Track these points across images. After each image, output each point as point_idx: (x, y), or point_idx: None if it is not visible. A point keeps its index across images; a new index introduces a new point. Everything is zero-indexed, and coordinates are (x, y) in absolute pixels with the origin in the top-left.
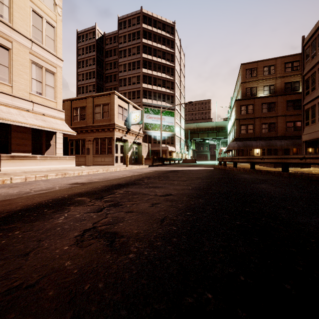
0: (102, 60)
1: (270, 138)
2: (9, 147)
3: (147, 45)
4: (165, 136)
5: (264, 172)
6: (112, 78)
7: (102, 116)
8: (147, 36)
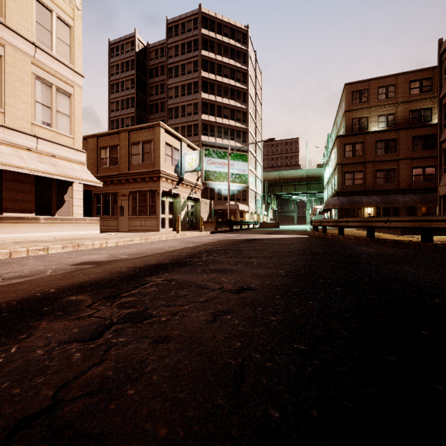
0: (145, 82)
1: (389, 192)
2: None
3: (208, 59)
4: (234, 189)
5: (390, 242)
6: (158, 107)
7: (142, 160)
8: (209, 46)
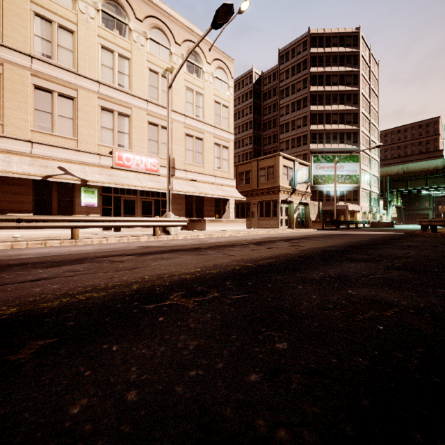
0: (260, 105)
1: None
2: (202, 213)
3: (316, 74)
4: (344, 190)
5: None
6: (271, 124)
7: (267, 179)
8: (317, 61)
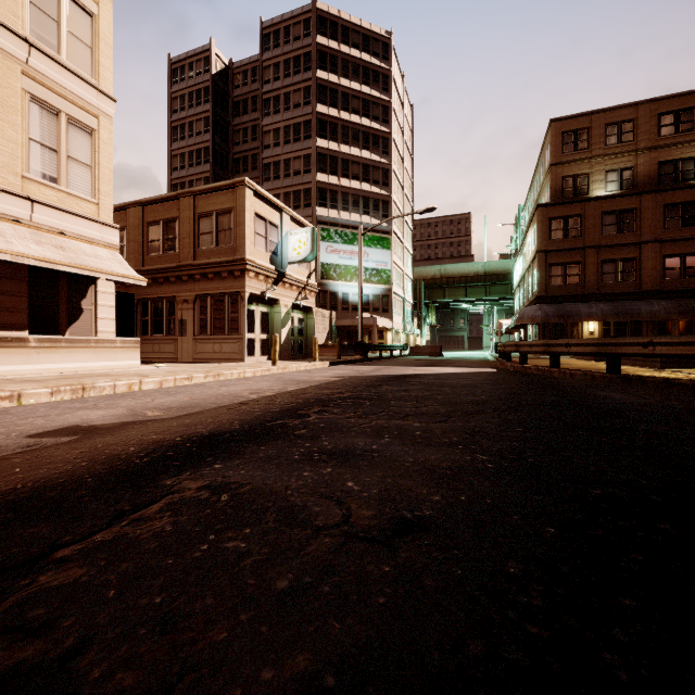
0: (227, 123)
1: (624, 297)
2: None
3: (327, 85)
4: (370, 294)
5: (655, 382)
6: (248, 163)
7: (216, 242)
8: (328, 63)
